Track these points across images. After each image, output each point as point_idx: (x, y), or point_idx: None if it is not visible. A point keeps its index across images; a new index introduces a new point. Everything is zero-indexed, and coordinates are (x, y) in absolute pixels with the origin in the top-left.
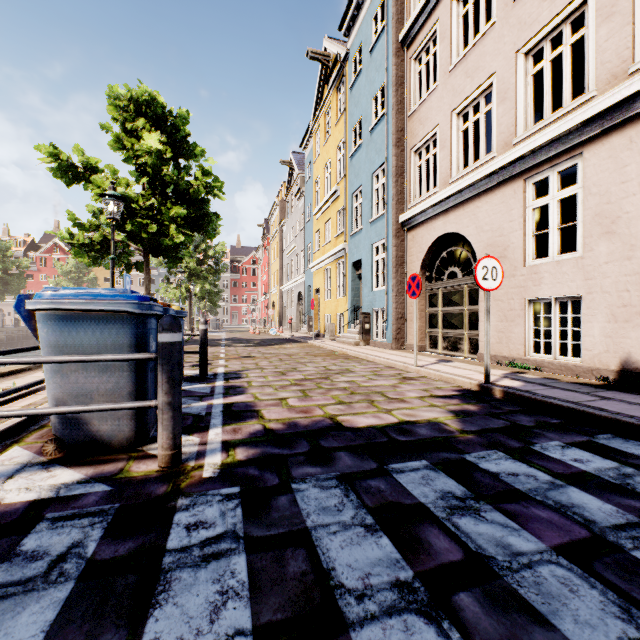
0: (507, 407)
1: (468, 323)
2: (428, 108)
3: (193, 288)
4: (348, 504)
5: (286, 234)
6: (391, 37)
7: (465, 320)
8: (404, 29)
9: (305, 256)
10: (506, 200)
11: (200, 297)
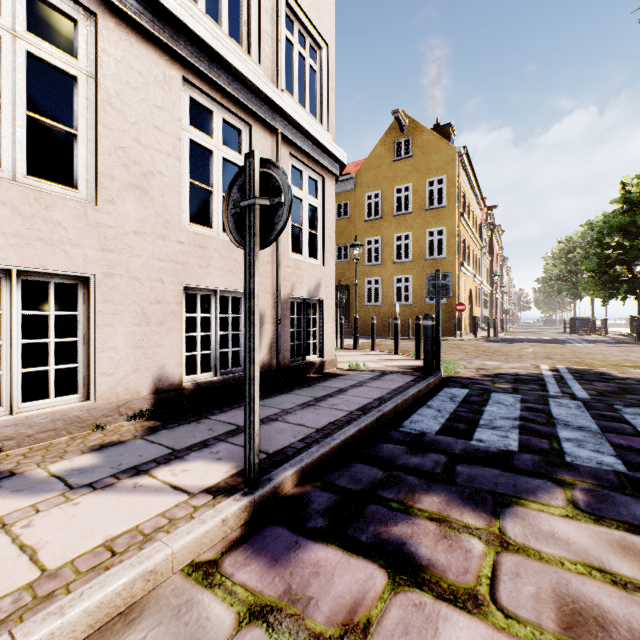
0: (374, 473)
1: None
2: None
3: None
4: None
5: None
6: None
7: None
8: None
9: None
10: None
11: None
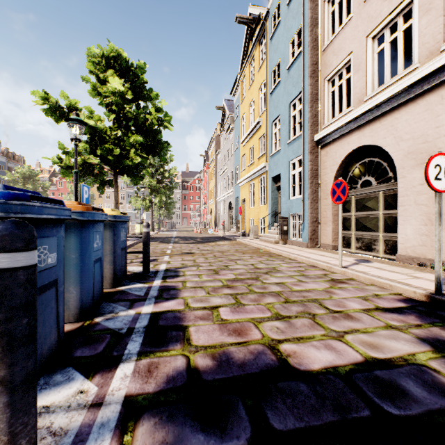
0: None
1: (383, 226)
2: (342, 39)
3: (154, 200)
4: None
5: (220, 160)
6: None
7: (380, 223)
8: None
9: (234, 175)
10: (431, 107)
11: (159, 206)
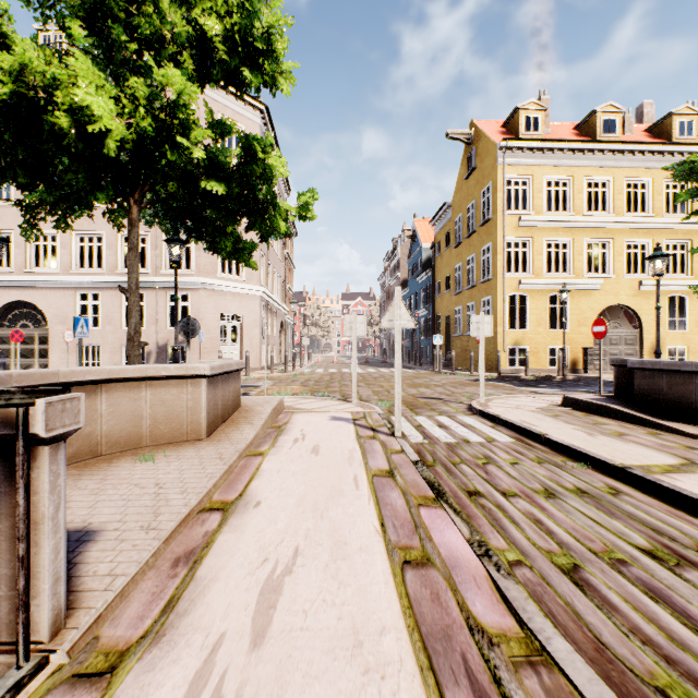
0: None
1: (39, 355)
2: (4, 213)
3: None
4: None
5: None
6: None
7: (37, 353)
8: None
9: None
10: (67, 296)
11: None
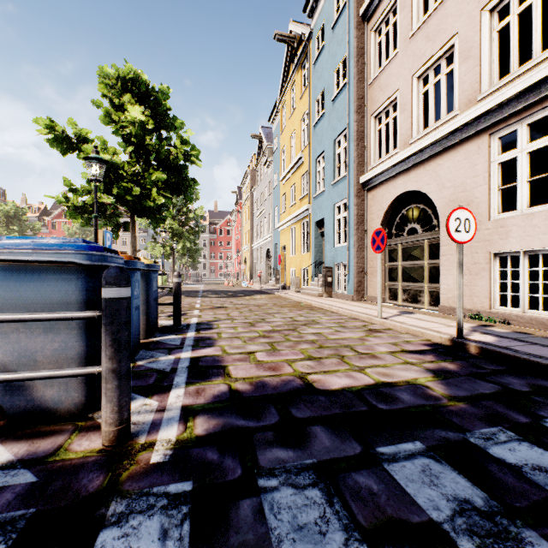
0: (489, 366)
1: (428, 276)
2: (388, 75)
3: (176, 246)
4: (333, 520)
5: (256, 199)
6: (352, 12)
7: (425, 273)
8: (365, 3)
9: (273, 217)
10: (469, 156)
11: (182, 254)
